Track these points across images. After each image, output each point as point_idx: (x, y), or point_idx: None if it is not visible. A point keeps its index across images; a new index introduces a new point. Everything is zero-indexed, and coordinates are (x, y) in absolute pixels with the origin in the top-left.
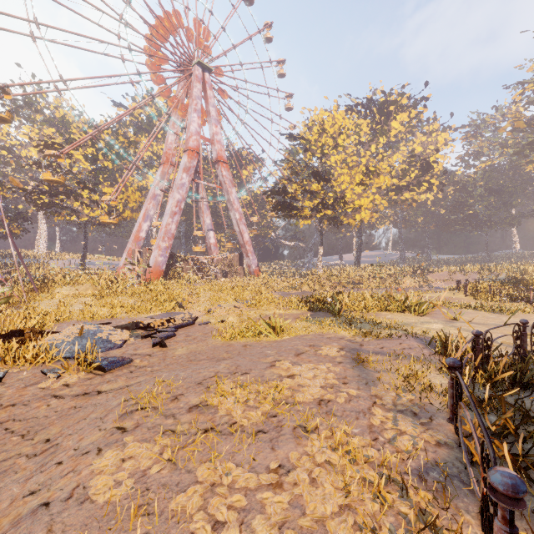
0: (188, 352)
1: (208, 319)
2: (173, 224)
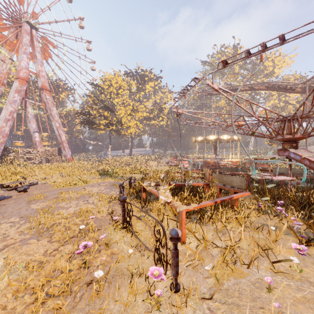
0: (40, 192)
1: (46, 181)
2: (6, 127)
